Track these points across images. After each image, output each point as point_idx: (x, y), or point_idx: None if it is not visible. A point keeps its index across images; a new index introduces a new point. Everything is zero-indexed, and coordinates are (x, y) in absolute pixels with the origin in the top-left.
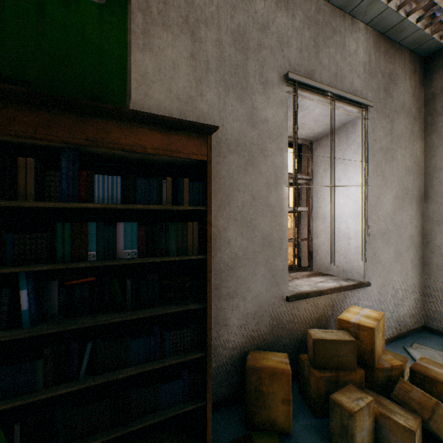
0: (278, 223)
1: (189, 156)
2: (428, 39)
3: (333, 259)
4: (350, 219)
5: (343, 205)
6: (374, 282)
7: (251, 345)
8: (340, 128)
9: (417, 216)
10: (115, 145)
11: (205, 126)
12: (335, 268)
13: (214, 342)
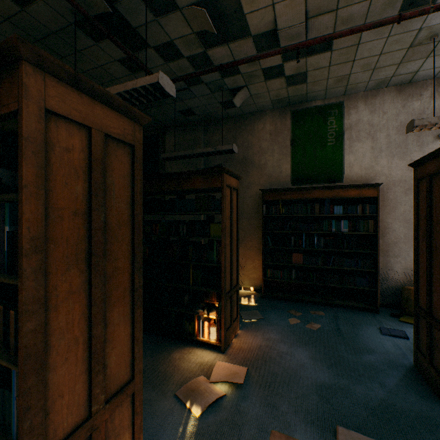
0: None
1: (368, 196)
2: None
3: None
4: None
5: None
6: None
7: (409, 283)
8: None
9: None
10: (341, 196)
11: (376, 184)
12: None
13: (384, 276)
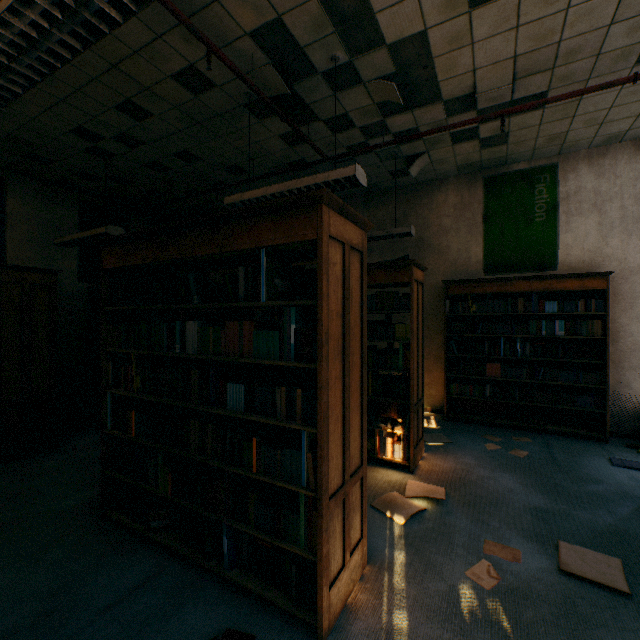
0: None
1: (593, 288)
2: None
3: None
4: None
5: None
6: None
7: None
8: None
9: None
10: (554, 289)
11: (604, 273)
12: None
13: (617, 395)
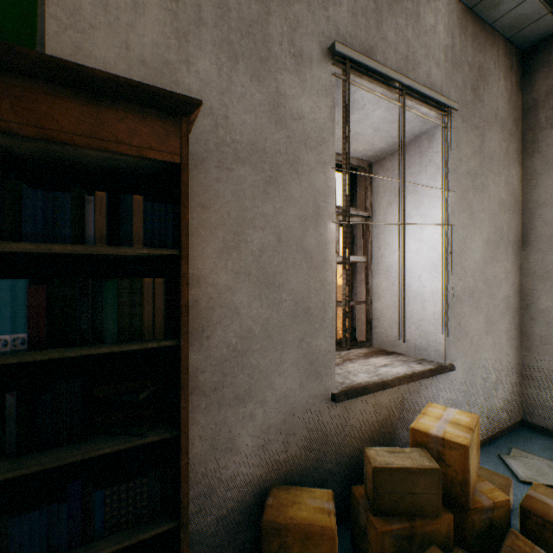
0: (320, 280)
1: (142, 151)
2: (531, 20)
3: (403, 334)
4: (425, 273)
5: (415, 253)
6: (459, 364)
7: (275, 476)
8: (411, 142)
9: (514, 269)
10: None
11: (175, 96)
12: (404, 344)
13: (212, 479)
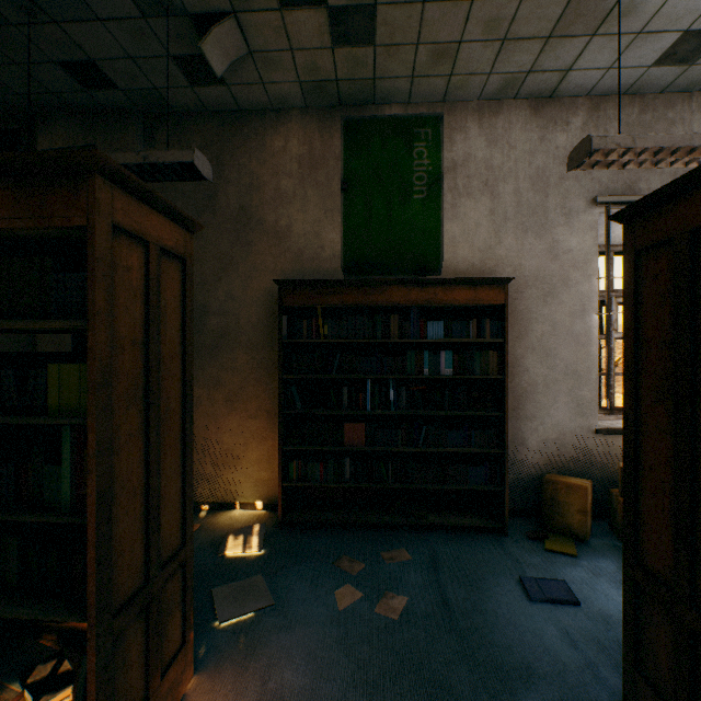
0: (584, 353)
1: (490, 302)
2: None
3: None
4: None
5: None
6: None
7: (551, 468)
8: None
9: None
10: (440, 302)
11: (503, 279)
12: None
13: (512, 457)
